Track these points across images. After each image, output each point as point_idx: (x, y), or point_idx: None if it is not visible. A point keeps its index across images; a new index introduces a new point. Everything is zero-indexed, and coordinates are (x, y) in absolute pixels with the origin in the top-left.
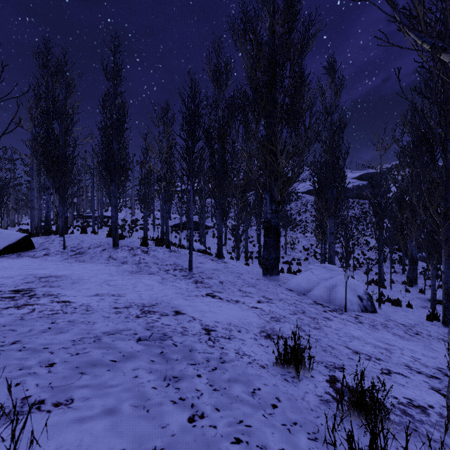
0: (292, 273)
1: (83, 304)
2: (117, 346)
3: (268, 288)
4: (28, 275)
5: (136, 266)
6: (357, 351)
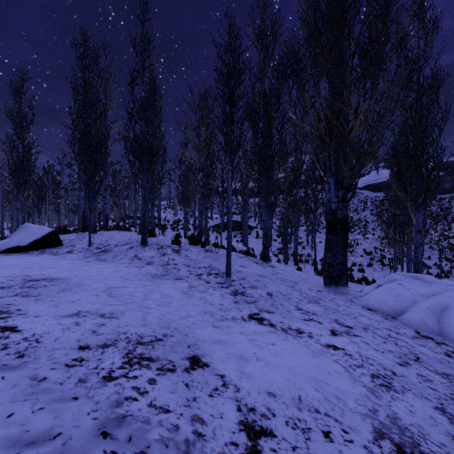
0: (356, 281)
1: (32, 335)
2: None
3: (338, 306)
4: (18, 277)
5: (163, 268)
6: None
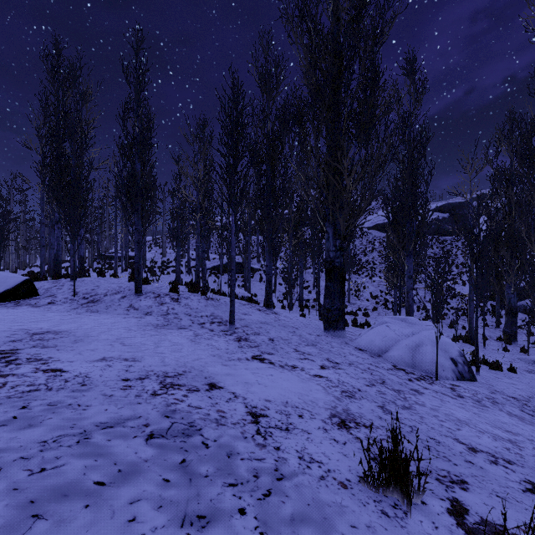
0: (359, 326)
1: (80, 373)
2: (113, 452)
3: (333, 347)
4: (18, 331)
5: (163, 317)
6: (473, 446)
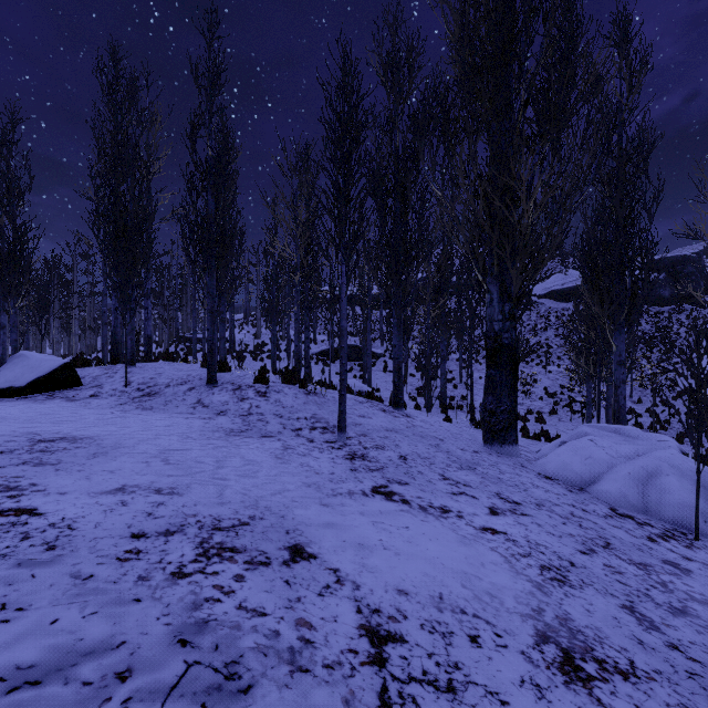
0: (533, 437)
1: (61, 519)
2: None
3: (503, 473)
4: (21, 436)
5: (242, 419)
6: None
